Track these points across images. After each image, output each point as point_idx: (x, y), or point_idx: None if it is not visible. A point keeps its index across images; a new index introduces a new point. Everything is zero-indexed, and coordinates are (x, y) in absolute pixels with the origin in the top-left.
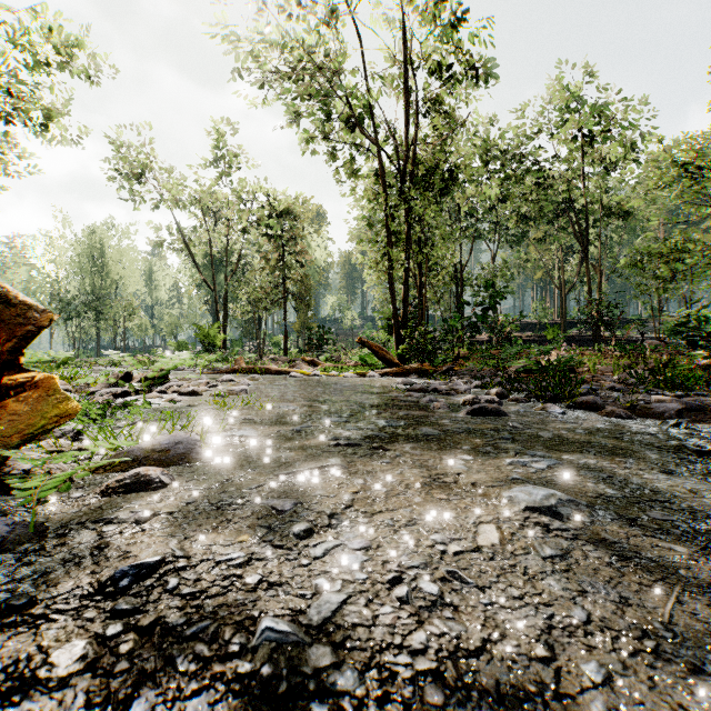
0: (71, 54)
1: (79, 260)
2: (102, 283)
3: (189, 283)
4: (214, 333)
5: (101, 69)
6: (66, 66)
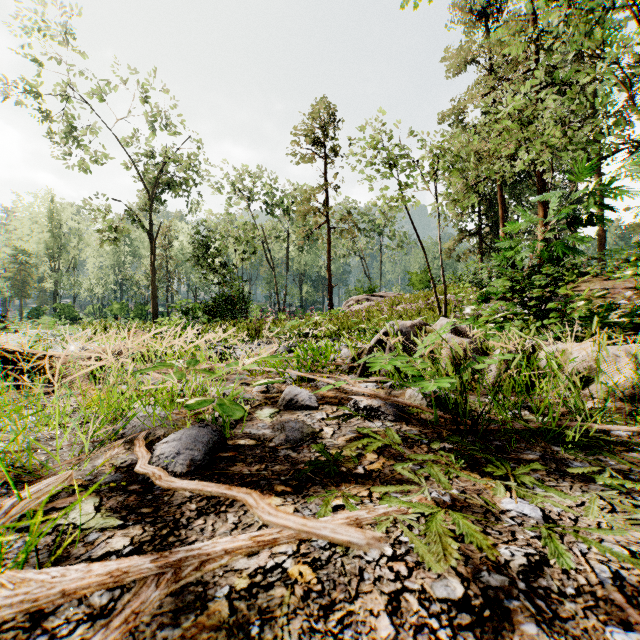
0: None
1: None
2: None
3: None
4: None
5: None
6: None
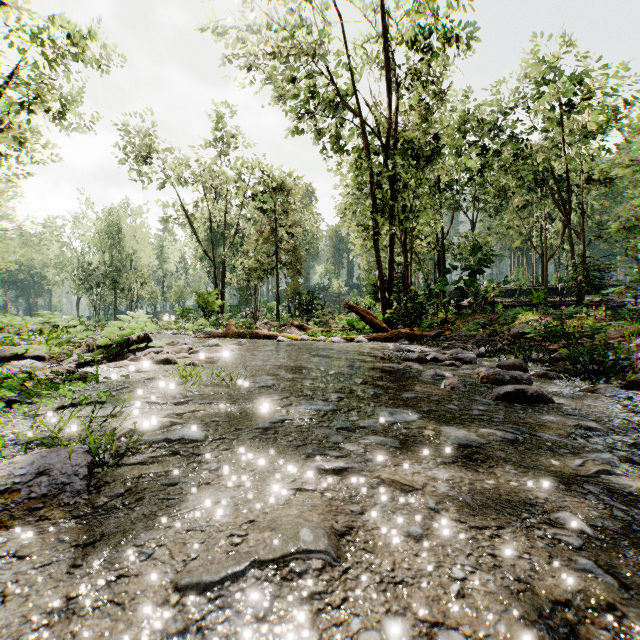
0: (81, 44)
1: (99, 236)
2: (119, 257)
3: (193, 256)
4: (213, 300)
5: (109, 58)
6: (78, 56)
